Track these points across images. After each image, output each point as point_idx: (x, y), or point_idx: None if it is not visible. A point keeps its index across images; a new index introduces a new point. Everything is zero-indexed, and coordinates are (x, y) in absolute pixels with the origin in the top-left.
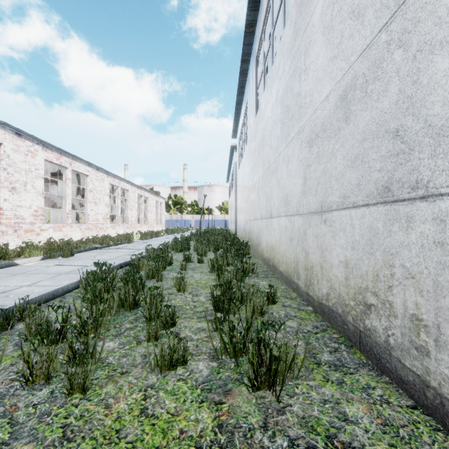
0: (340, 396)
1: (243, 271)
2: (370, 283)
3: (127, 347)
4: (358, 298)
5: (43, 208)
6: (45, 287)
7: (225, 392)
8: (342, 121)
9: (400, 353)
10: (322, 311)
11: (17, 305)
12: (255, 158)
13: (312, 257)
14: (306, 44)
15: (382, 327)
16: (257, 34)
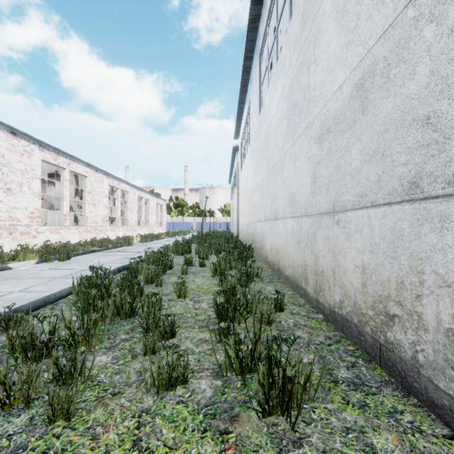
0: (364, 423)
1: (247, 276)
2: (392, 290)
3: (121, 362)
4: (378, 307)
5: (39, 210)
6: (38, 292)
7: (231, 418)
8: (358, 111)
9: (431, 373)
10: (334, 319)
11: (2, 314)
12: (258, 158)
13: (323, 261)
14: (316, 33)
15: (408, 342)
16: (261, 29)
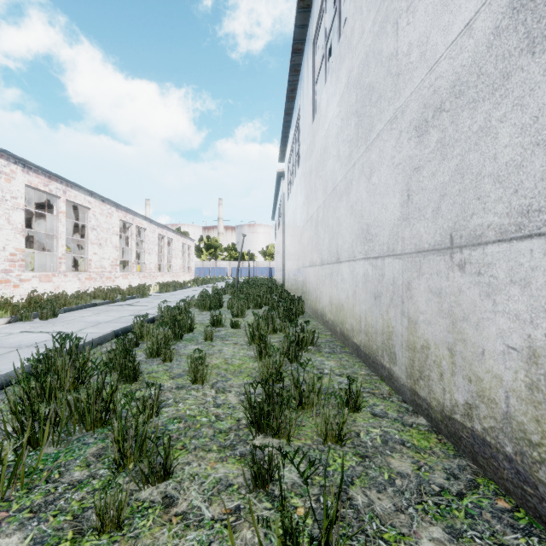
0: None
1: (297, 344)
2: None
3: None
4: None
5: (23, 251)
6: None
7: None
8: (518, 53)
9: None
10: (453, 433)
11: None
12: (311, 181)
13: (426, 330)
14: None
15: None
16: (315, 8)
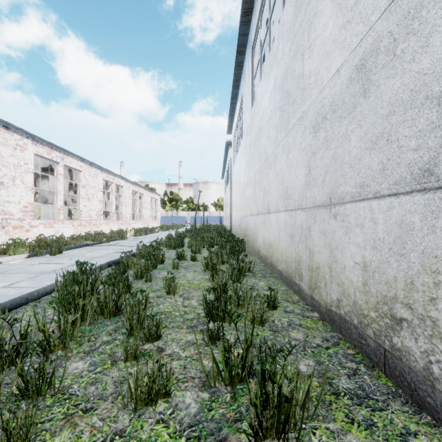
0: None
1: (239, 271)
2: (400, 291)
3: (98, 369)
4: (383, 309)
5: (33, 204)
6: (22, 288)
7: None
8: (359, 95)
9: None
10: (331, 319)
11: None
12: (250, 151)
13: (318, 257)
14: (311, 17)
15: (419, 350)
16: (253, 23)
